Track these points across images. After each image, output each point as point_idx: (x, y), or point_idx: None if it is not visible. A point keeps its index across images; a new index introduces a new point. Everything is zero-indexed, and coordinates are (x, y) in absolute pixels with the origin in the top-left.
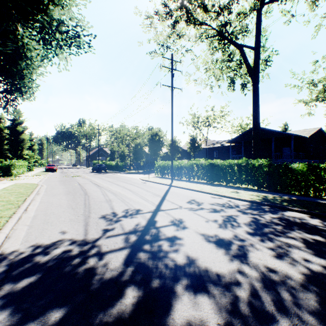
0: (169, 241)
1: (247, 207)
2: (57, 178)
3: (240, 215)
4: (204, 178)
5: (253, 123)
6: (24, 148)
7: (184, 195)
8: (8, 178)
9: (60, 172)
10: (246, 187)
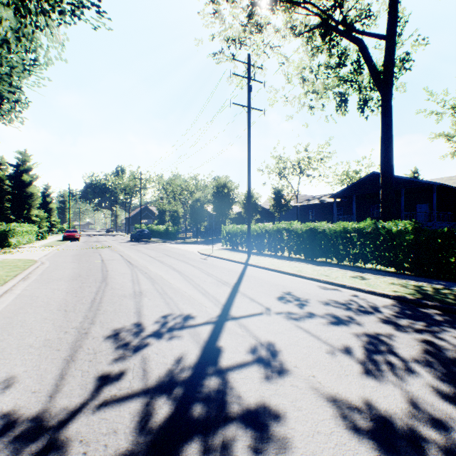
0: (252, 426)
1: (396, 312)
2: (73, 251)
3: (393, 332)
4: (299, 252)
5: (383, 161)
6: (33, 206)
7: (271, 282)
8: (3, 250)
9: (85, 241)
10: (373, 268)
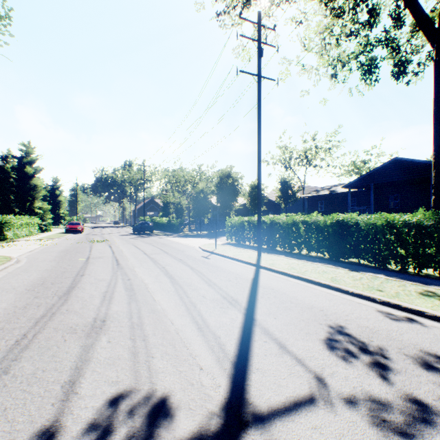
0: None
1: None
2: (66, 245)
3: None
4: (322, 250)
5: (438, 134)
6: (37, 198)
7: (301, 302)
8: None
9: (87, 233)
10: (430, 274)
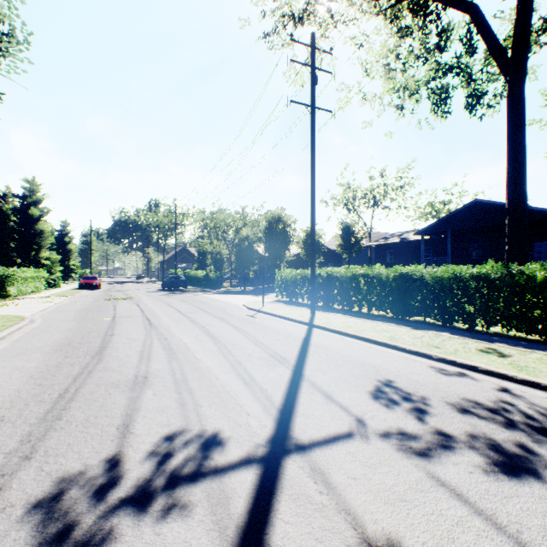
0: None
1: None
2: (84, 303)
3: None
4: (385, 307)
5: (511, 176)
6: (43, 247)
7: (353, 359)
8: None
9: (105, 290)
10: (499, 333)
